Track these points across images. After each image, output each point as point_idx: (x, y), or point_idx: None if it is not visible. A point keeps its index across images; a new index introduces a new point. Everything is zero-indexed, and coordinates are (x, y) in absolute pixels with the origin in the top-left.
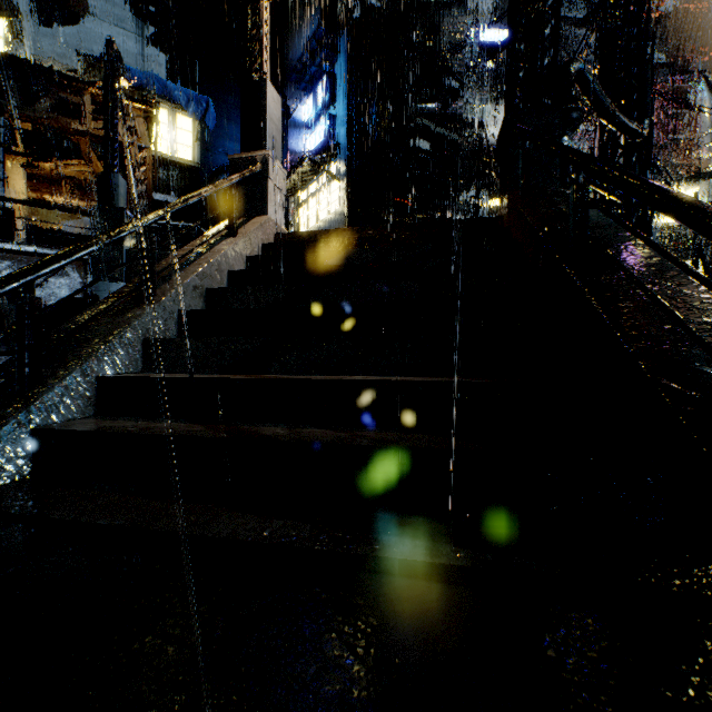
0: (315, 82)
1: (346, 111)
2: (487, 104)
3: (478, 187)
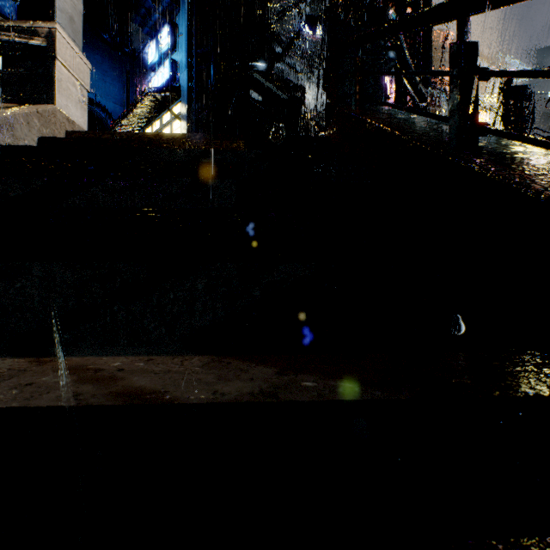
0: (158, 29)
1: (186, 58)
2: (305, 78)
3: None
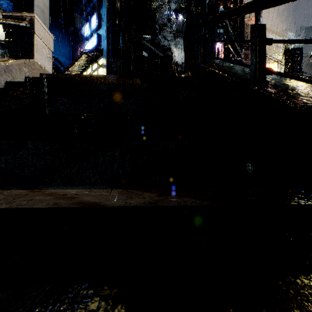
0: (90, 17)
1: (106, 33)
2: (173, 44)
3: None
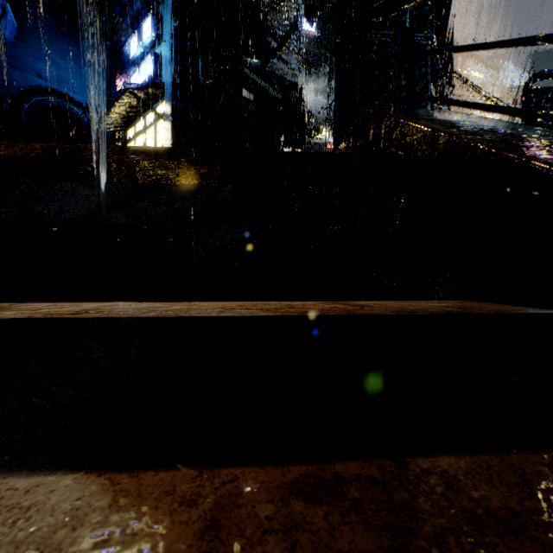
0: (141, 20)
1: (171, 51)
2: (301, 77)
3: (294, 144)
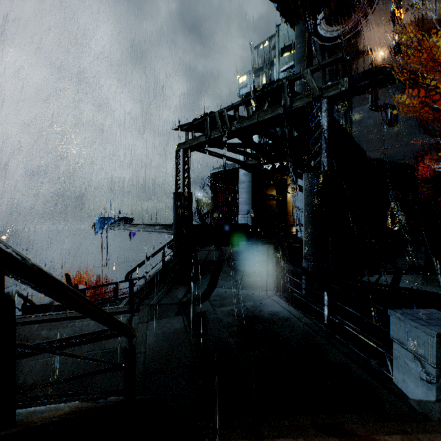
0: None
1: None
2: None
3: None
